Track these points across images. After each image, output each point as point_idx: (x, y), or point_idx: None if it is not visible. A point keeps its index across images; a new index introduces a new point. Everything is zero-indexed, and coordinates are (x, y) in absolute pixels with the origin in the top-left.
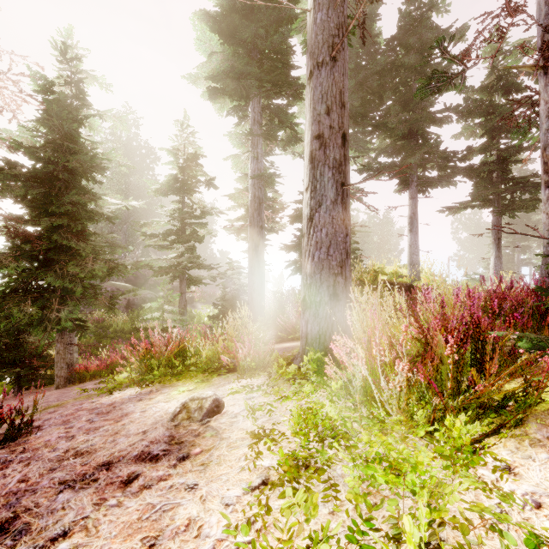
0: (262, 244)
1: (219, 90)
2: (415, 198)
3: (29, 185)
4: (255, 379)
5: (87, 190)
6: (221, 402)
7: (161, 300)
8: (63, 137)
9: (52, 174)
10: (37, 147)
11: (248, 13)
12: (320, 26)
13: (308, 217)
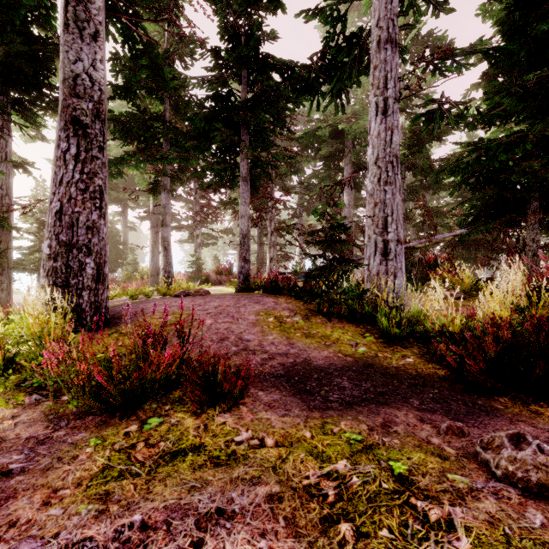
0: None
1: None
2: None
3: None
4: None
5: None
6: None
7: None
8: None
9: None
10: None
11: None
12: (155, 219)
13: (152, 258)
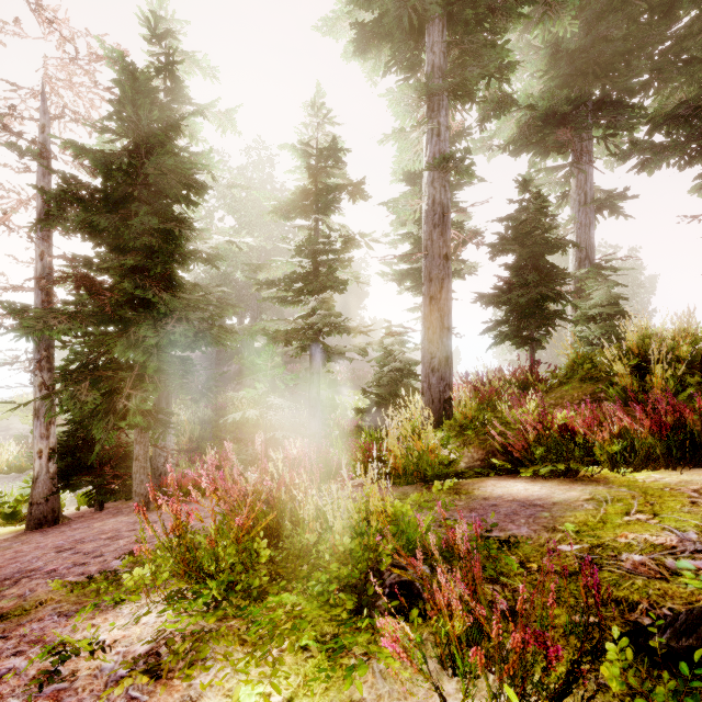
0: (446, 286)
1: (371, 26)
2: None
3: (97, 211)
4: None
5: (176, 216)
6: None
7: (262, 386)
8: (145, 140)
9: (131, 196)
10: (107, 154)
11: None
12: None
13: None
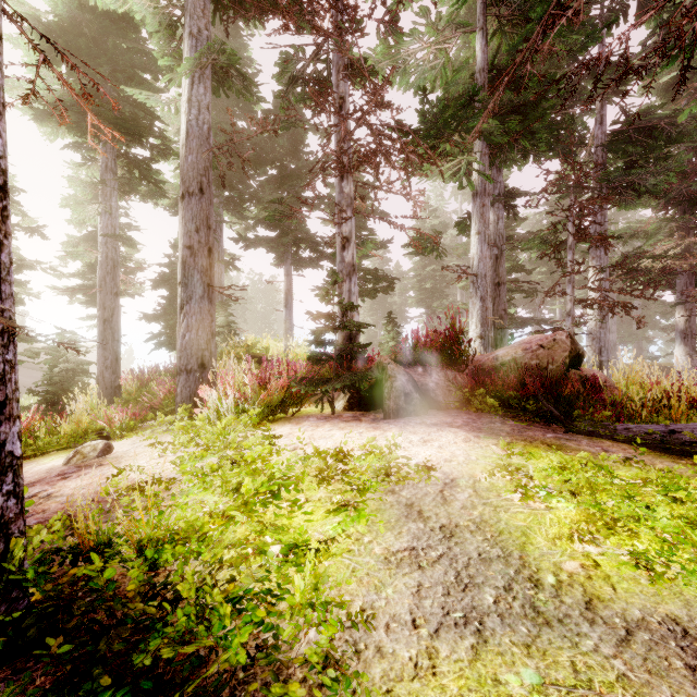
0: (117, 313)
1: (52, 117)
2: (290, 275)
3: None
4: (133, 436)
5: None
6: (112, 445)
7: None
8: None
9: None
10: None
11: (97, 36)
12: (191, 165)
13: (181, 306)
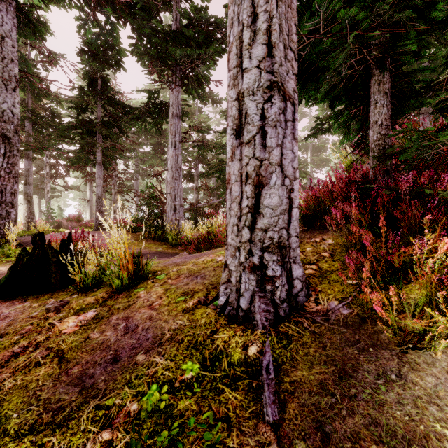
0: None
1: None
2: None
3: None
4: None
5: None
6: None
7: None
8: None
9: None
10: None
11: None
12: None
13: None
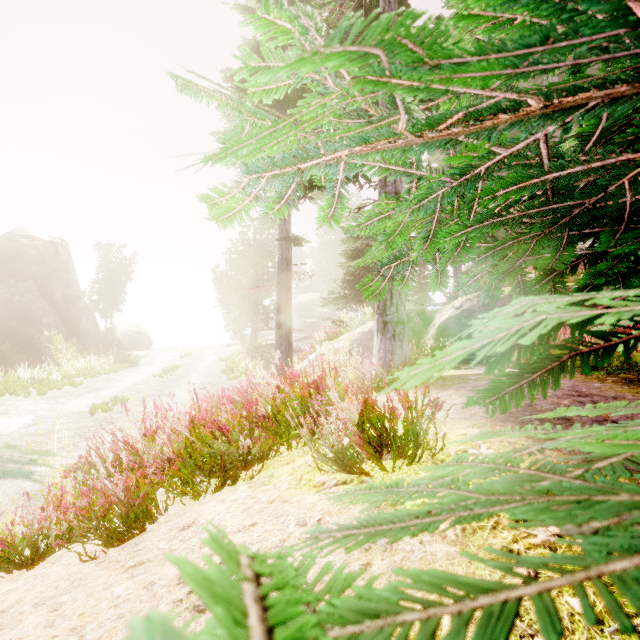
0: None
1: None
2: None
3: None
4: None
5: None
6: None
7: None
8: None
9: None
10: None
11: None
12: None
13: None
